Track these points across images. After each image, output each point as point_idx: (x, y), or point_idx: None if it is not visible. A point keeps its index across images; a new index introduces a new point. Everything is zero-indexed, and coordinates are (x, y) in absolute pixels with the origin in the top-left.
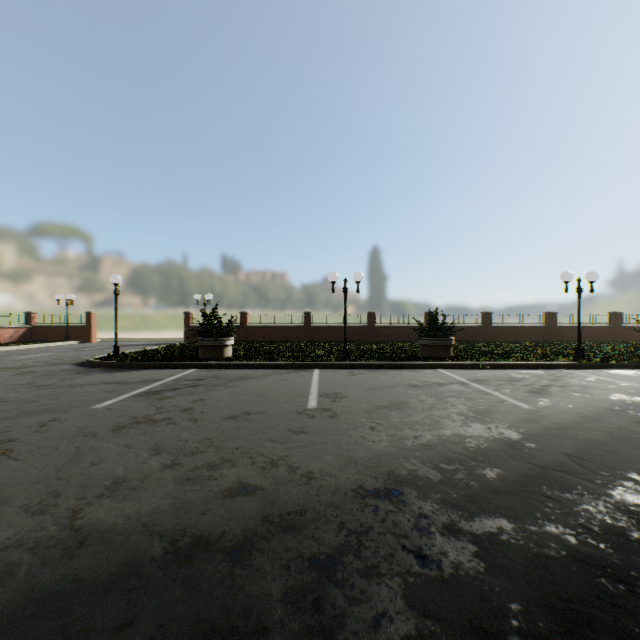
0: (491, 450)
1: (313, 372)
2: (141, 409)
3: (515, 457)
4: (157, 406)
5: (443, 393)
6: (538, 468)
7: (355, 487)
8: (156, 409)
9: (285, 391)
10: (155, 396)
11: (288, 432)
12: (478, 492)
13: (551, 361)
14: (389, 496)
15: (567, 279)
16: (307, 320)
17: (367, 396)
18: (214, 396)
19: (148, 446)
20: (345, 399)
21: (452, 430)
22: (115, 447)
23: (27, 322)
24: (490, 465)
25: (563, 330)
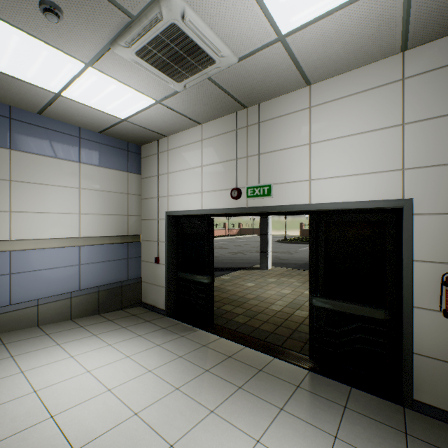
0: None
1: None
2: None
3: None
4: None
5: None
6: None
7: None
8: None
9: None
10: None
11: None
12: None
13: None
14: None
15: None
16: None
17: None
18: None
19: None
20: None
21: None
22: None
23: (239, 227)
24: None
25: None
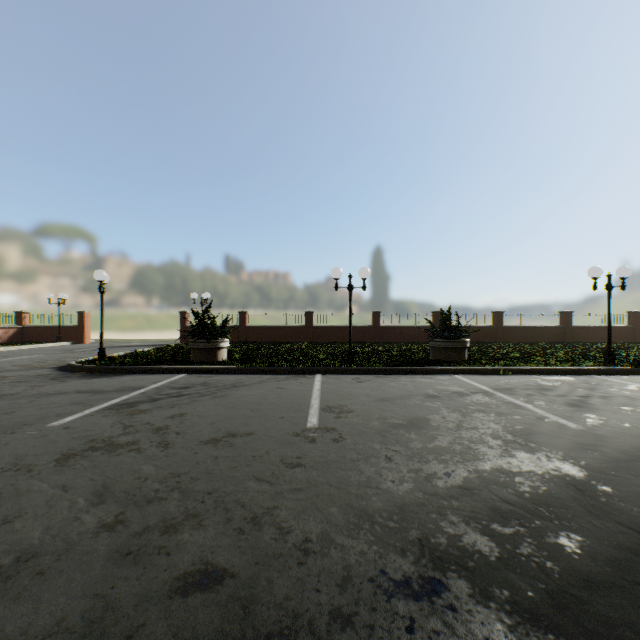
0: (555, 498)
1: (314, 378)
2: (105, 428)
3: (593, 511)
4: (125, 424)
5: (467, 406)
6: (635, 533)
7: (374, 573)
8: (123, 428)
9: (281, 403)
10: (128, 409)
11: (280, 465)
12: (565, 586)
13: (578, 365)
14: (428, 594)
15: (596, 275)
16: (309, 320)
17: (378, 410)
18: (197, 410)
19: (92, 488)
20: (352, 414)
21: (492, 462)
22: (47, 490)
23: (18, 322)
24: (563, 527)
25: (579, 331)
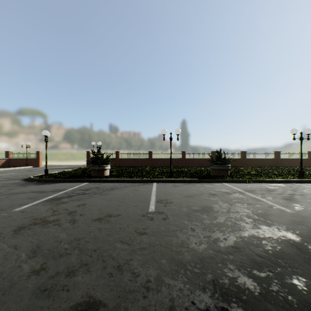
0: (286, 253)
1: (153, 185)
2: (43, 212)
3: (309, 262)
4: (54, 209)
5: (232, 200)
6: None
7: (187, 303)
8: (52, 212)
9: (136, 198)
10: (56, 201)
11: (134, 233)
12: None
13: (286, 178)
14: None
15: (294, 132)
16: (150, 155)
17: (185, 202)
18: (92, 201)
19: (30, 247)
20: (172, 204)
21: (249, 232)
22: (6, 248)
23: (6, 156)
24: (294, 272)
25: (284, 160)
